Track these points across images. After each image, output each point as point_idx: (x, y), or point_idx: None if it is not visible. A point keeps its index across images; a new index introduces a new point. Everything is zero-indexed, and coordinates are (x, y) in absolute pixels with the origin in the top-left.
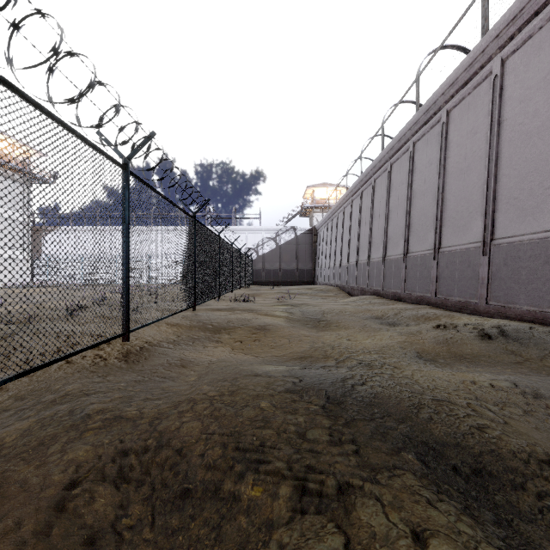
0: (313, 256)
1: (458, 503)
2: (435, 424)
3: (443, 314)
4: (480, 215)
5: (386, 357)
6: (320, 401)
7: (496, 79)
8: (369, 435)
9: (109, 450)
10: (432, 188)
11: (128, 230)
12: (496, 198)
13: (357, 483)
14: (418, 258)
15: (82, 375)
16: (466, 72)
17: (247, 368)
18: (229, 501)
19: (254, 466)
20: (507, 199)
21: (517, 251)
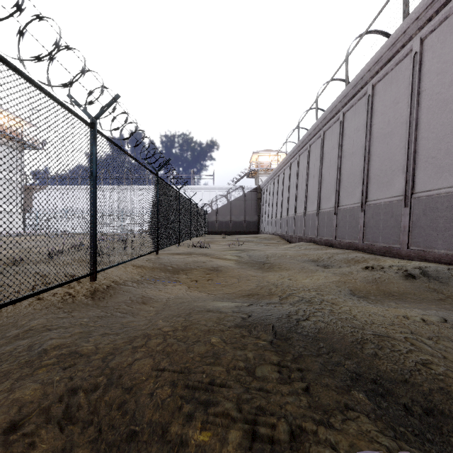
0: (258, 210)
1: (417, 449)
2: (381, 361)
3: (370, 258)
4: (402, 172)
5: (324, 295)
6: (268, 337)
7: (415, 56)
8: (318, 372)
9: (58, 389)
10: (360, 151)
11: (95, 182)
12: (416, 158)
13: (310, 428)
14: (348, 210)
15: (48, 311)
16: (389, 51)
17: (200, 304)
18: (175, 446)
19: (203, 407)
20: (426, 158)
21: (435, 203)
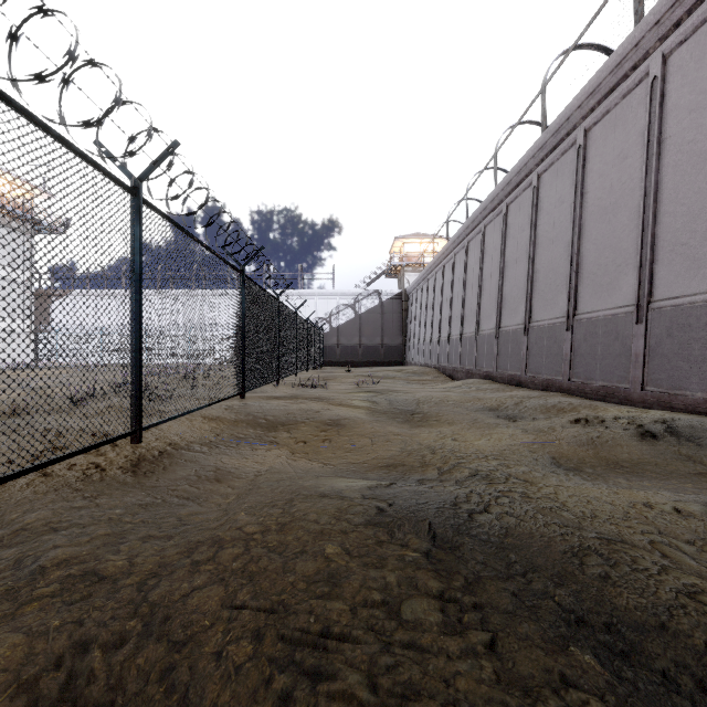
0: (403, 328)
1: None
2: (617, 589)
3: (581, 404)
4: (633, 268)
5: (510, 466)
6: (423, 544)
7: (655, 82)
8: (510, 611)
9: (56, 643)
10: (564, 235)
11: (140, 283)
12: (655, 245)
13: None
14: (545, 328)
15: (57, 497)
16: (612, 75)
17: (309, 484)
18: None
19: (309, 680)
20: (671, 246)
21: (687, 317)
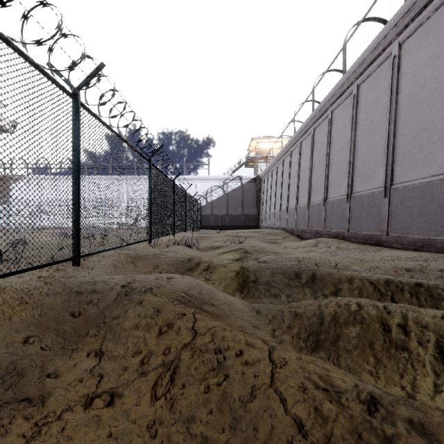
0: (257, 202)
1: None
2: None
3: None
4: None
5: None
6: None
7: None
8: None
9: None
10: (443, 88)
11: None
12: None
13: None
14: (416, 188)
15: None
16: None
17: None
18: None
19: None
20: None
21: None
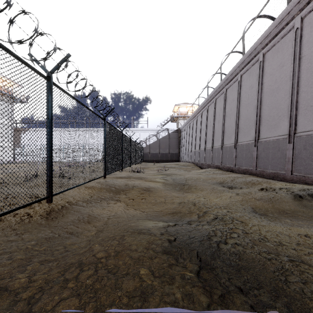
0: (178, 145)
1: None
2: (312, 302)
3: (263, 181)
4: (286, 117)
5: (232, 213)
6: (194, 268)
7: (297, 30)
8: None
9: None
10: (253, 102)
11: (51, 123)
12: (297, 107)
13: None
14: (244, 145)
15: (2, 234)
16: (276, 28)
17: (133, 225)
18: None
19: None
20: (305, 107)
21: None
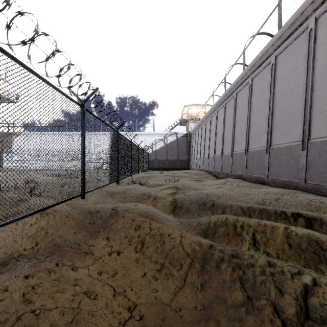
0: (188, 151)
1: None
2: None
3: None
4: None
5: None
6: None
7: None
8: None
9: None
10: (298, 89)
11: None
12: None
13: None
14: (283, 149)
15: None
16: None
17: None
18: None
19: None
20: None
21: None
